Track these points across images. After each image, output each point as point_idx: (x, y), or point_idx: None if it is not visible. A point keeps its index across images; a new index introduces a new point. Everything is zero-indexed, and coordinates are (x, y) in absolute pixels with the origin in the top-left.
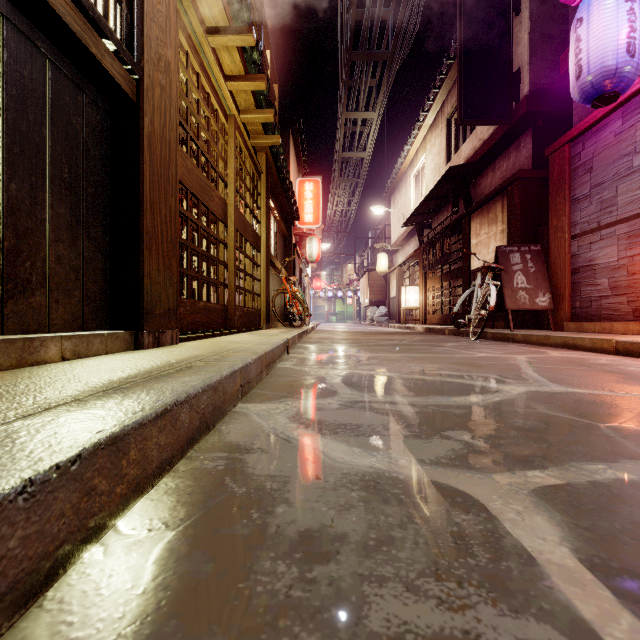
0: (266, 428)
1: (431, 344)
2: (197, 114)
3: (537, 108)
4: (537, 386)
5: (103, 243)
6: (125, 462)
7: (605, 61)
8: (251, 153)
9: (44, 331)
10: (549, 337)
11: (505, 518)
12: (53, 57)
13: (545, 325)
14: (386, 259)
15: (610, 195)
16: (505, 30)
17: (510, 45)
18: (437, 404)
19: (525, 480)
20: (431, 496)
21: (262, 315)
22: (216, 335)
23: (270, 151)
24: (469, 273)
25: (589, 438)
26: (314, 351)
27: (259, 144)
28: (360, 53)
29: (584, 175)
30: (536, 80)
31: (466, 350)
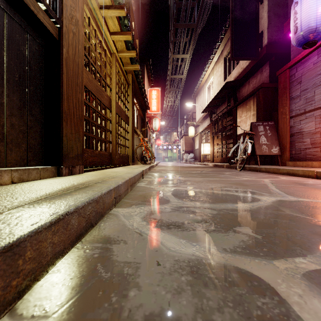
0: (127, 225)
1: (217, 173)
2: (94, 51)
3: (271, 51)
4: (280, 197)
5: (40, 118)
6: (21, 261)
7: (310, 24)
8: (124, 73)
9: (3, 166)
10: (279, 169)
11: (292, 301)
12: (8, 11)
13: (276, 163)
14: (193, 129)
15: (311, 95)
16: (255, 11)
17: (257, 19)
18: (227, 208)
19: (295, 266)
20: (236, 280)
21: (130, 158)
22: (105, 168)
23: (134, 73)
24: (236, 136)
25: None
26: (157, 177)
27: (128, 69)
28: (180, 24)
29: (297, 85)
30: (271, 37)
31: (236, 176)
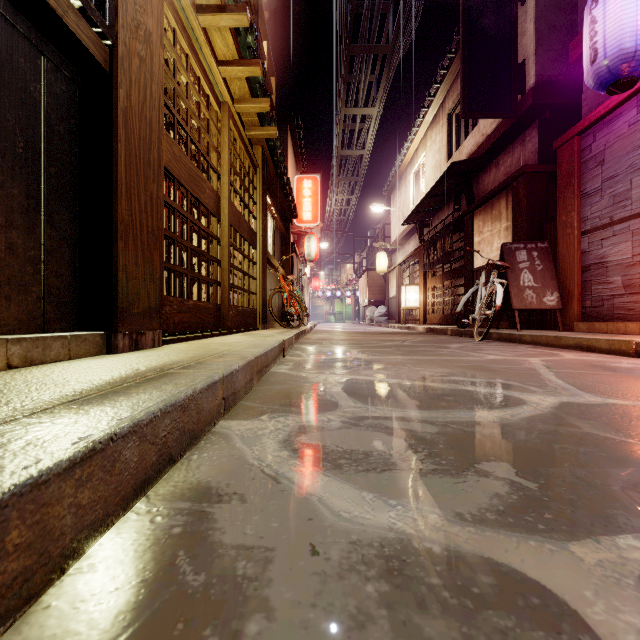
0: (249, 458)
1: (435, 345)
2: (186, 98)
3: (543, 100)
4: (568, 396)
5: (70, 232)
6: None
7: (623, 43)
8: (246, 145)
9: None
10: (560, 338)
11: None
12: (2, 9)
13: (552, 325)
14: (385, 258)
15: (624, 188)
16: (510, 20)
17: (515, 36)
18: (459, 421)
19: (620, 555)
20: (490, 592)
21: (258, 315)
22: (207, 336)
23: (266, 144)
24: (471, 272)
25: None
26: (312, 353)
27: (255, 136)
28: (360, 46)
29: (595, 168)
30: (542, 72)
31: (474, 352)
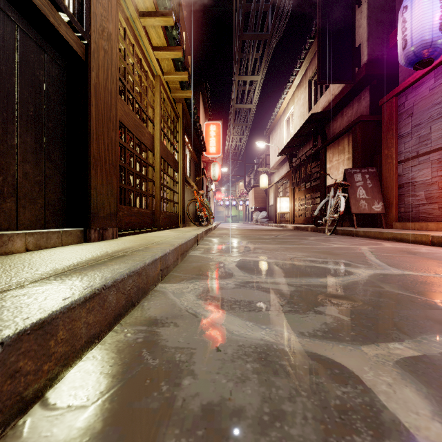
0: (178, 304)
1: (299, 238)
2: (132, 73)
3: (373, 72)
4: (380, 269)
5: (61, 164)
6: (53, 342)
7: (424, 36)
8: (172, 103)
9: (14, 229)
10: (383, 233)
11: (379, 390)
12: (21, 24)
13: (379, 224)
14: (266, 178)
15: (426, 132)
16: (350, 17)
17: (354, 28)
18: (308, 284)
19: (388, 352)
20: (313, 368)
21: (180, 217)
22: (146, 232)
23: (185, 102)
24: (325, 188)
25: (430, 313)
26: (216, 243)
27: (177, 97)
28: (248, 34)
29: (407, 118)
30: (372, 52)
31: (324, 242)
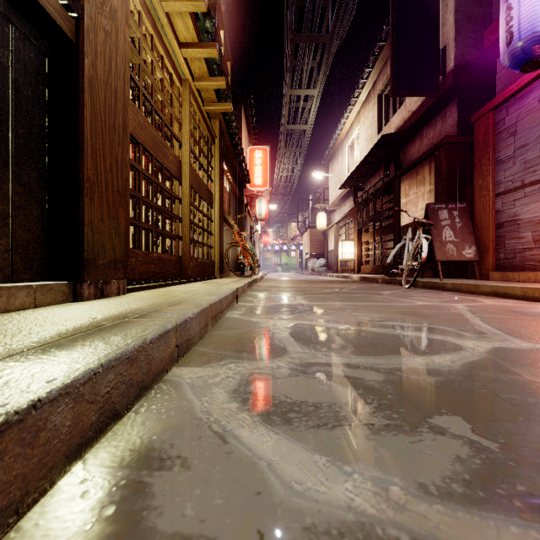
0: (197, 411)
1: (369, 292)
2: (150, 73)
3: (462, 81)
4: (499, 341)
5: (39, 189)
6: None
7: (536, 26)
8: (205, 118)
9: None
10: (479, 286)
11: None
12: None
13: (469, 275)
14: (325, 217)
15: (534, 156)
16: (433, 12)
17: (437, 25)
18: (403, 368)
19: None
20: None
21: (216, 266)
22: (169, 284)
23: (223, 118)
24: (399, 229)
25: None
26: (262, 299)
27: (213, 111)
28: (303, 36)
29: (508, 138)
30: (461, 56)
31: (404, 298)
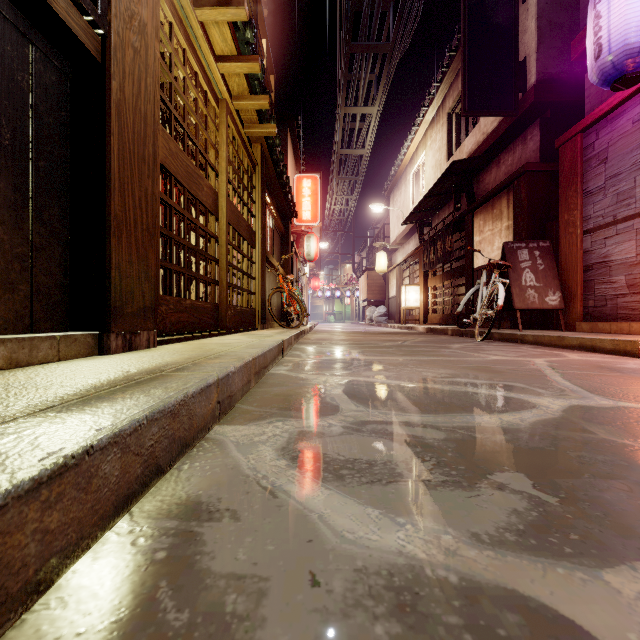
0: (244, 468)
1: (436, 345)
2: (183, 93)
3: (545, 98)
4: (578, 399)
5: (61, 228)
6: None
7: (628, 38)
8: (245, 143)
9: None
10: (563, 338)
11: None
12: None
13: (554, 325)
14: (385, 258)
15: (627, 187)
16: (511, 18)
17: (516, 33)
18: (467, 426)
19: None
20: (519, 635)
21: (257, 315)
22: (204, 336)
23: (266, 142)
24: (472, 271)
25: None
26: (312, 354)
27: (254, 134)
28: (359, 45)
29: (598, 166)
30: (544, 69)
31: (476, 352)
